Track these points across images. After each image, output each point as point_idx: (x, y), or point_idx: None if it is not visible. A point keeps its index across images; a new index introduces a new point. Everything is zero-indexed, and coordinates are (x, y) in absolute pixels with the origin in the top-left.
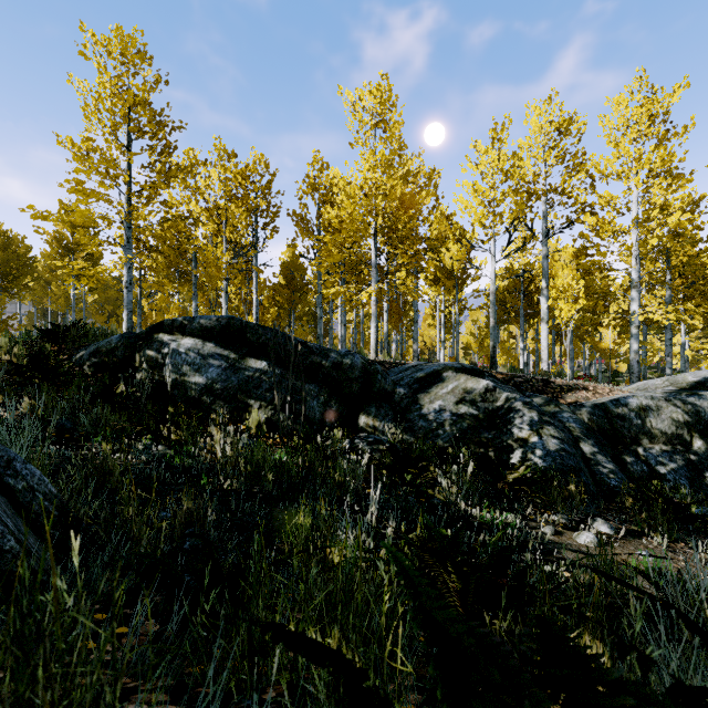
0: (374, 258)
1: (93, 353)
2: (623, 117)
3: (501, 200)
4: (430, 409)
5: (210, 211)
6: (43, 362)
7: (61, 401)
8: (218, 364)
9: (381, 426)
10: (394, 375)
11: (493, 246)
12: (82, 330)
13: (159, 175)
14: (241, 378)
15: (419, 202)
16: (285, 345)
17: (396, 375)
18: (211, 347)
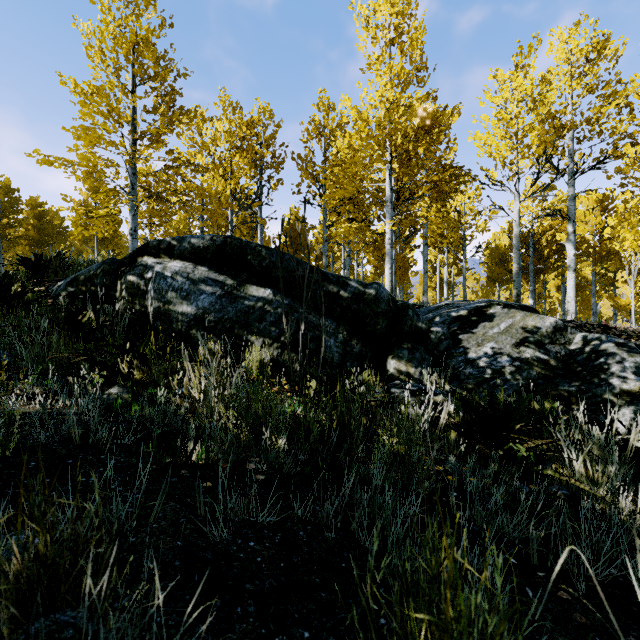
0: (389, 191)
1: (70, 282)
2: None
3: (530, 129)
4: (480, 353)
5: (216, 167)
6: (7, 288)
7: (5, 327)
8: (211, 291)
9: (416, 373)
10: (422, 315)
11: (517, 184)
12: (67, 262)
13: (163, 118)
14: (240, 309)
15: (441, 126)
16: (294, 270)
17: (426, 314)
18: (204, 271)
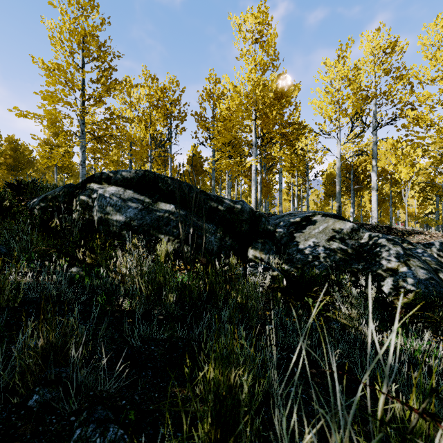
0: (254, 138)
1: (42, 199)
2: (438, 35)
3: (346, 99)
4: (306, 245)
5: (140, 118)
6: None
7: (2, 230)
8: (135, 206)
9: (266, 258)
10: (273, 221)
11: (339, 133)
12: (39, 185)
13: (103, 86)
14: (153, 218)
15: (288, 97)
16: (189, 193)
17: (275, 220)
18: (130, 193)
